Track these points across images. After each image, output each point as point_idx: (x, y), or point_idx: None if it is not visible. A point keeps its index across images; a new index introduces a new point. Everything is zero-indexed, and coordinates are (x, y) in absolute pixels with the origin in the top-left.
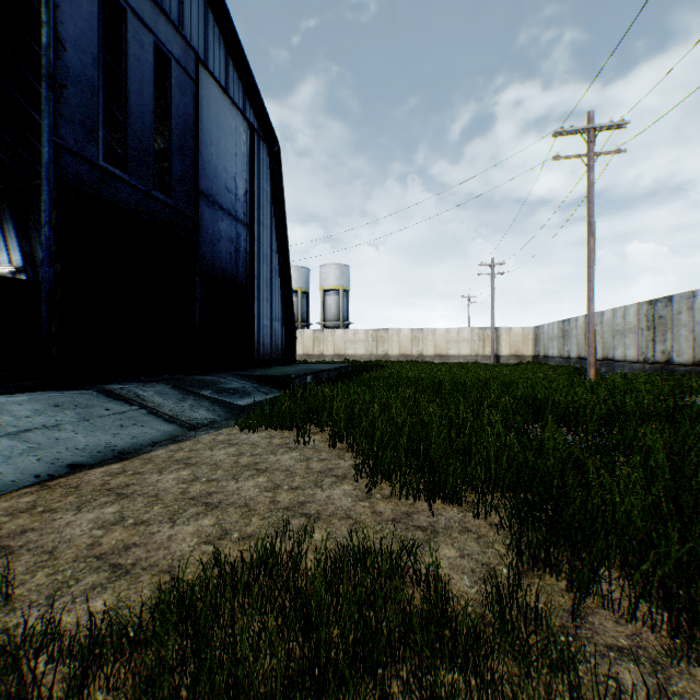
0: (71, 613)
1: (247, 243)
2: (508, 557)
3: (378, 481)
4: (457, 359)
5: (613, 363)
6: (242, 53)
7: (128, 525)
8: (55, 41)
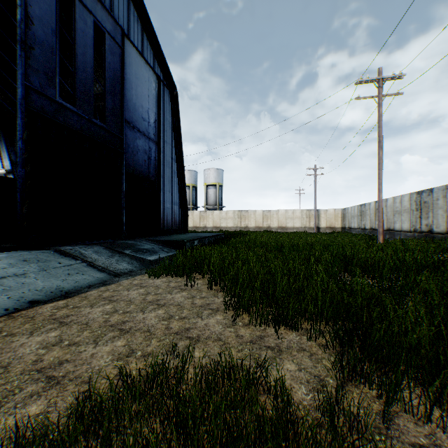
0: (12, 416)
1: (156, 154)
2: (332, 370)
3: (241, 313)
4: (292, 229)
5: (393, 232)
6: (152, 29)
7: (64, 346)
8: (26, 17)
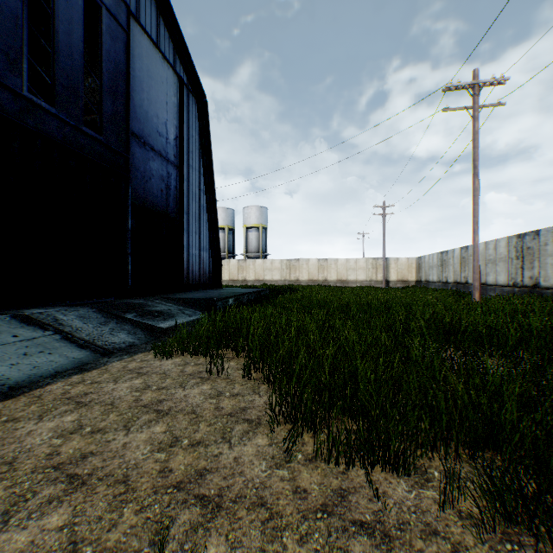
0: None
1: (177, 182)
2: None
3: (299, 429)
4: (355, 283)
5: (485, 287)
6: (172, 13)
7: None
8: None
